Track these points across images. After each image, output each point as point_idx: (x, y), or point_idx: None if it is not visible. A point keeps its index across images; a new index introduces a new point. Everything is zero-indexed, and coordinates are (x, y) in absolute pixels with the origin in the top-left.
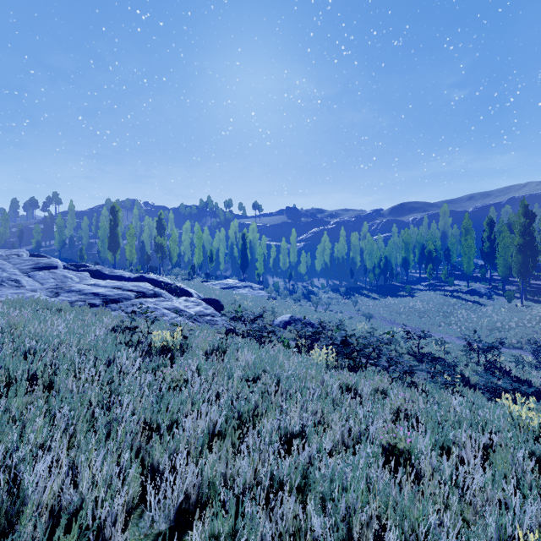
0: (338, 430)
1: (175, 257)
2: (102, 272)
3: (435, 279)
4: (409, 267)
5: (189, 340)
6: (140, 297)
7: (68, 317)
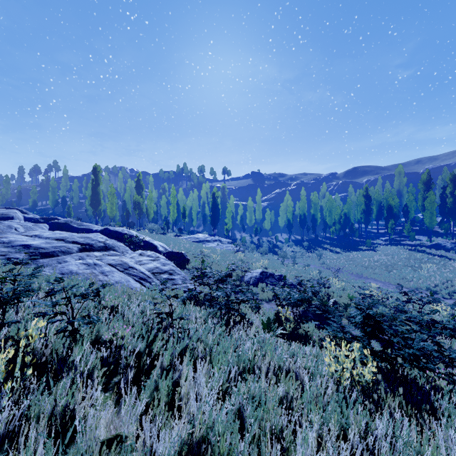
0: None
1: (152, 214)
2: (71, 225)
3: (393, 234)
4: (368, 223)
5: (99, 328)
6: (85, 251)
7: None
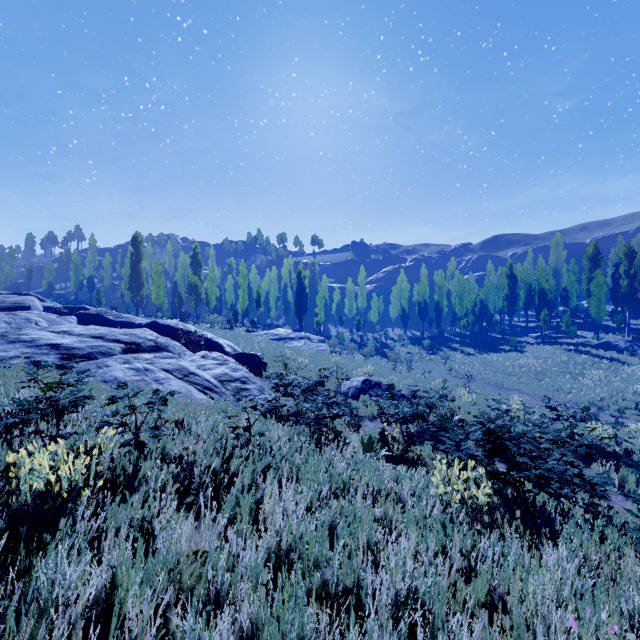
0: None
1: (213, 301)
2: (105, 317)
3: (548, 329)
4: (513, 313)
5: (164, 444)
6: (131, 352)
7: None
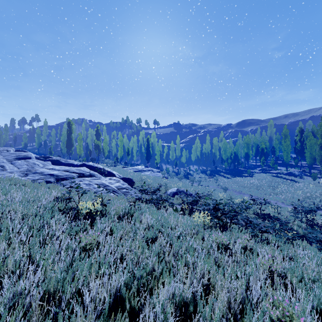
0: (225, 295)
1: (106, 152)
2: (60, 161)
3: (265, 166)
4: (249, 158)
5: (108, 206)
6: (81, 177)
7: (27, 190)
